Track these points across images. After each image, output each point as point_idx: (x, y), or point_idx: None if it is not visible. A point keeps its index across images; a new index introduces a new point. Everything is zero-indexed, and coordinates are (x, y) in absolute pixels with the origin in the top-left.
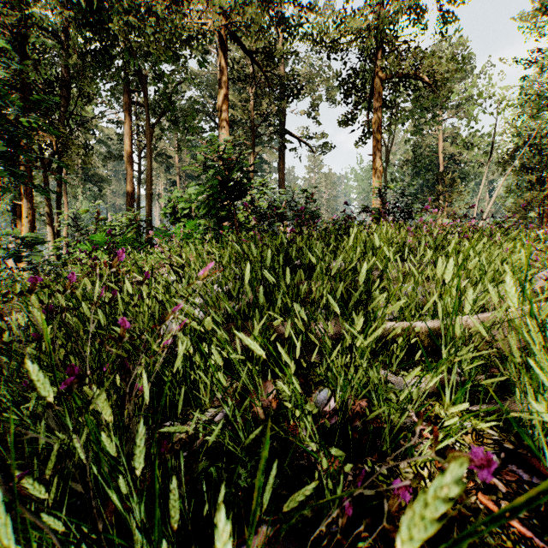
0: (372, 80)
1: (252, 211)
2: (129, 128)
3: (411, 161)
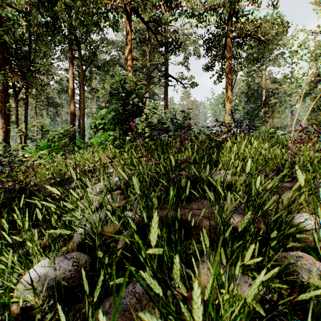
0: (225, 39)
1: (147, 125)
2: (72, 73)
3: (245, 93)
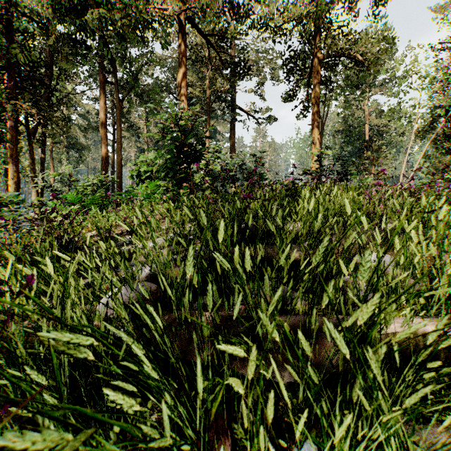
0: (312, 60)
1: (207, 173)
2: (104, 103)
3: (341, 131)
